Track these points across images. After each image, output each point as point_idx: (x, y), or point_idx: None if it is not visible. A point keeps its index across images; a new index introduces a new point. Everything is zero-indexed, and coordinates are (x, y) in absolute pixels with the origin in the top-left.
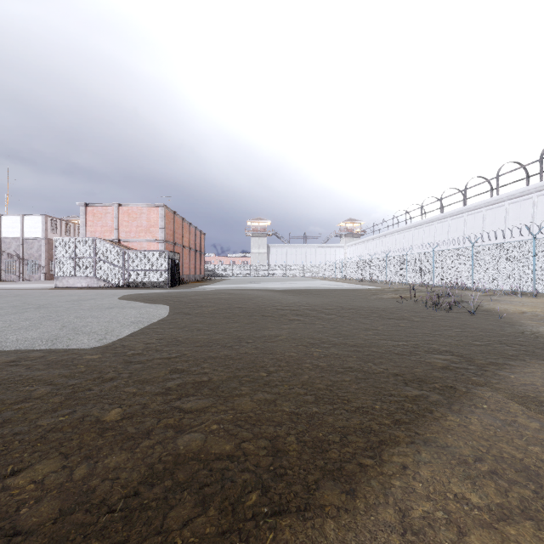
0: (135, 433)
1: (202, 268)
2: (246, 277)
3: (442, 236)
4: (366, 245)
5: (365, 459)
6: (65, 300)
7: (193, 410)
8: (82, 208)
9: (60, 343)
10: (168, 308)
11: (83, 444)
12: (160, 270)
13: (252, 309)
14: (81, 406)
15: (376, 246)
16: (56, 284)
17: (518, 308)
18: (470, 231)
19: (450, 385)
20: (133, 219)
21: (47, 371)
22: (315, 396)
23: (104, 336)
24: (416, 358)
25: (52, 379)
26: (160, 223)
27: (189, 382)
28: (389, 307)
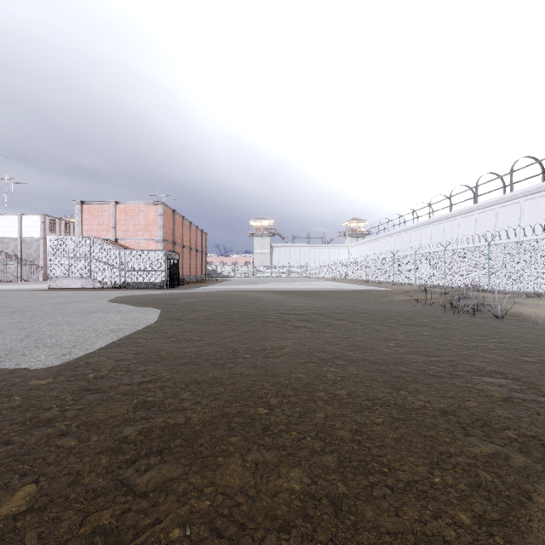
0: None
1: (204, 268)
2: (248, 278)
3: (451, 235)
4: (371, 245)
5: None
6: (50, 303)
7: (149, 487)
8: (78, 206)
9: (9, 361)
10: (159, 312)
11: None
12: (157, 270)
13: (253, 314)
14: None
15: (381, 246)
16: (50, 285)
17: None
18: (482, 230)
19: (530, 434)
20: (131, 218)
21: None
22: (338, 455)
23: (69, 349)
24: (461, 383)
25: None
26: (158, 222)
27: (156, 427)
28: (404, 311)
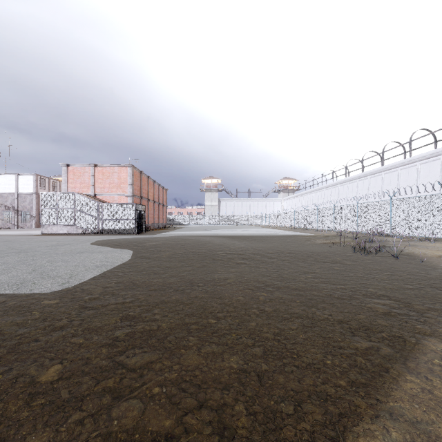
0: (67, 401)
1: (165, 217)
2: (200, 225)
3: (363, 191)
4: (300, 199)
5: (326, 441)
6: (45, 245)
7: (136, 366)
8: (64, 168)
9: (25, 288)
10: (131, 252)
11: (5, 417)
12: (128, 220)
13: (204, 254)
14: (19, 362)
15: (307, 200)
16: (42, 231)
17: (435, 252)
18: (387, 187)
19: (397, 335)
20: (107, 177)
21: (0, 319)
22: (264, 348)
23: (67, 280)
24: (357, 303)
25: (2, 328)
26: (129, 181)
27: (137, 331)
28: (323, 251)
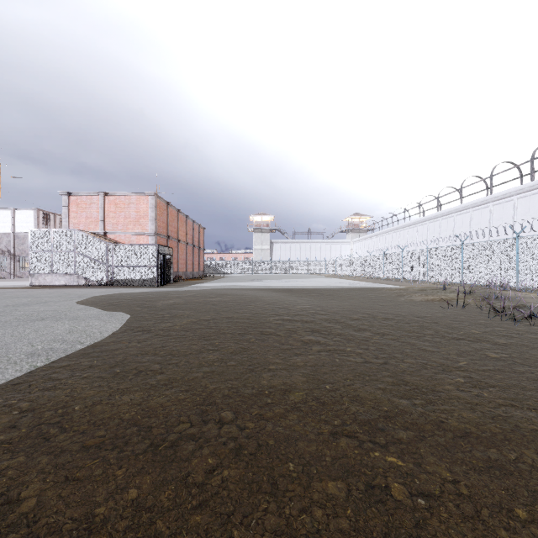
0: None
1: (201, 264)
2: (248, 274)
3: (462, 229)
4: (374, 240)
5: None
6: (6, 304)
7: None
8: (65, 198)
9: None
10: (126, 318)
11: None
12: (148, 266)
13: (247, 321)
14: None
15: (385, 242)
16: (32, 282)
17: None
18: (497, 223)
19: None
20: (121, 210)
21: None
22: None
23: None
24: None
25: None
26: (150, 214)
27: None
28: (436, 315)
